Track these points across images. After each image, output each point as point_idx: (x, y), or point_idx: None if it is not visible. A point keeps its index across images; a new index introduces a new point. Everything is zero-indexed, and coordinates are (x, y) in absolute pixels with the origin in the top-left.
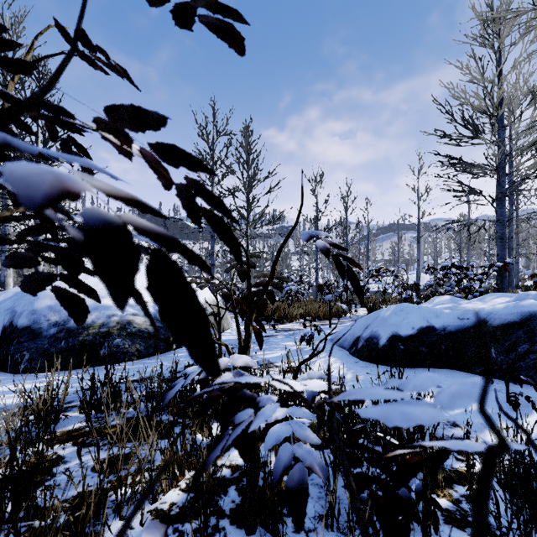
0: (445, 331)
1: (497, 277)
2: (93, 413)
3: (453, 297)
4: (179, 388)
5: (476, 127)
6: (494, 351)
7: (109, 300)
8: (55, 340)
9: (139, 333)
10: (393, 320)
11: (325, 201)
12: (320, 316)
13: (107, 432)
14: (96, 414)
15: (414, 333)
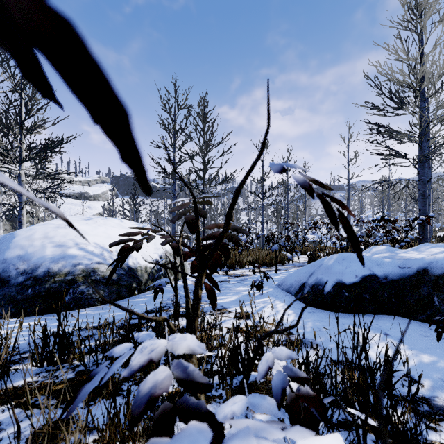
0: (387, 279)
1: (419, 229)
2: (46, 365)
3: (389, 247)
4: (94, 386)
5: (401, 99)
6: (437, 299)
7: (75, 250)
8: (23, 287)
9: (103, 280)
10: (336, 269)
11: None
12: (267, 263)
13: (55, 389)
14: (49, 366)
15: (357, 281)
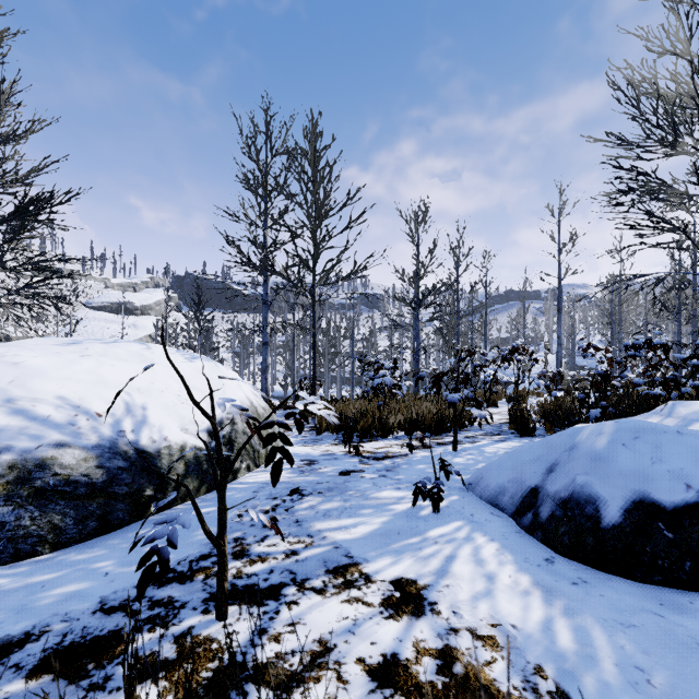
0: None
1: None
2: None
3: None
4: None
5: (675, 125)
6: None
7: (1, 416)
8: None
9: (65, 487)
10: (625, 462)
11: (429, 251)
12: (433, 427)
13: None
14: None
15: (695, 500)
